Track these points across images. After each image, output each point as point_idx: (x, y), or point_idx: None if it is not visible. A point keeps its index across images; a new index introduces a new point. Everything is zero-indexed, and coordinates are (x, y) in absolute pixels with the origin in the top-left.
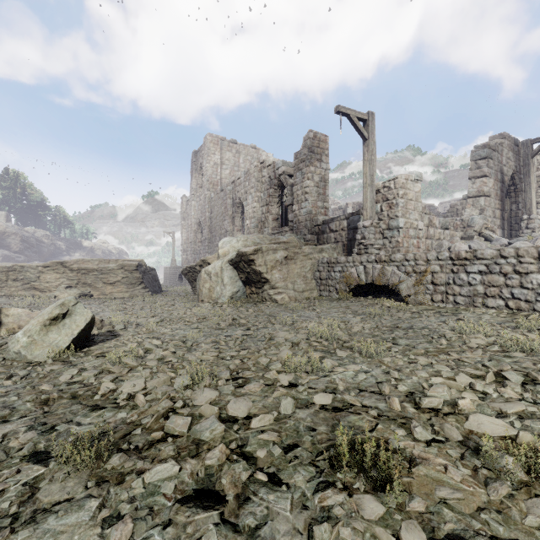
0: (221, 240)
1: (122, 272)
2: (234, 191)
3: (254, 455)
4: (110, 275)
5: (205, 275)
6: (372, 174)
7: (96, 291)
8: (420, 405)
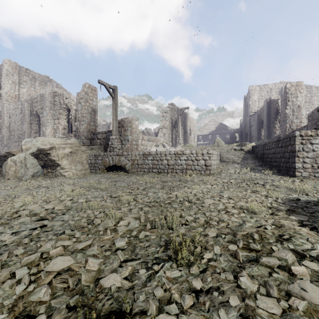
0: (24, 140)
1: None
2: (31, 106)
3: (57, 212)
4: None
5: (11, 162)
6: (116, 114)
7: None
8: (112, 196)
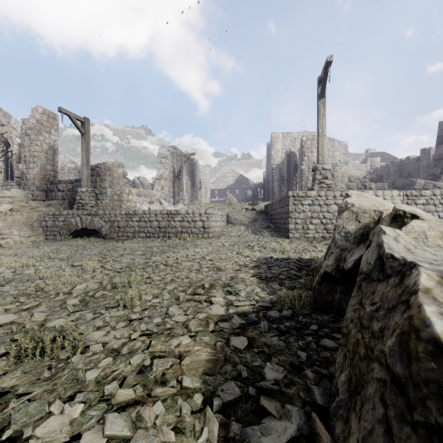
0: None
1: None
2: None
3: None
4: None
5: None
6: (88, 158)
7: None
8: (73, 265)
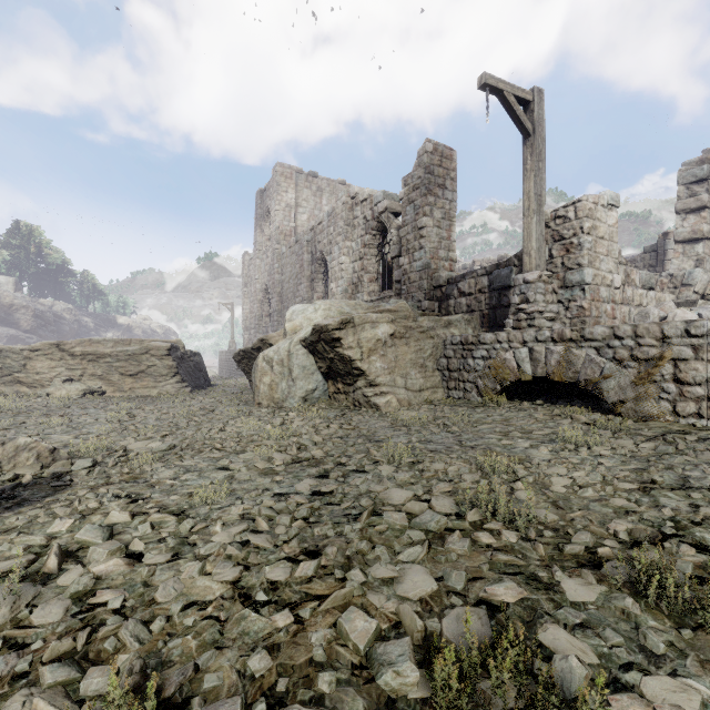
0: (290, 309)
1: (148, 359)
2: (313, 242)
3: None
4: (130, 363)
5: (263, 363)
6: (539, 193)
7: (110, 386)
8: None
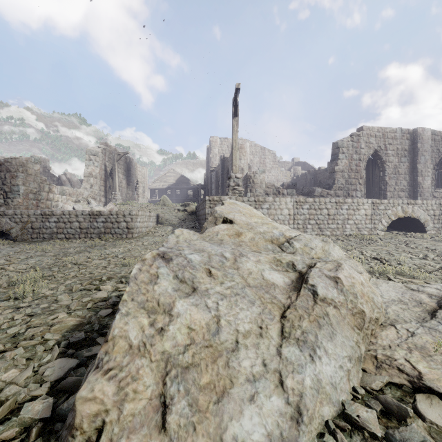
0: None
1: None
2: None
3: None
4: None
5: None
6: None
7: None
8: None
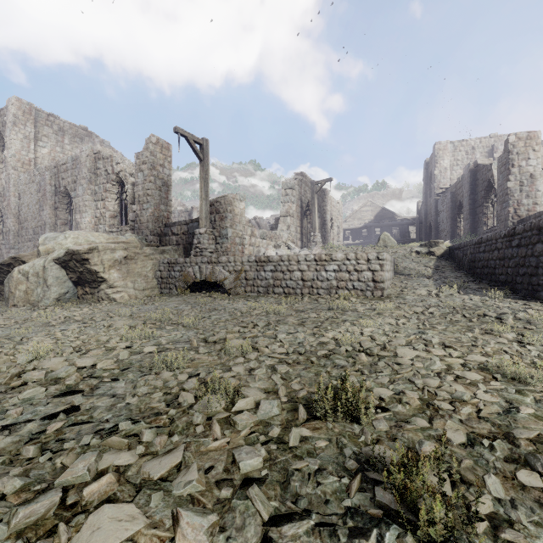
0: (42, 236)
1: None
2: (57, 178)
3: (101, 376)
4: None
5: (19, 275)
6: (207, 190)
7: None
8: (208, 341)
